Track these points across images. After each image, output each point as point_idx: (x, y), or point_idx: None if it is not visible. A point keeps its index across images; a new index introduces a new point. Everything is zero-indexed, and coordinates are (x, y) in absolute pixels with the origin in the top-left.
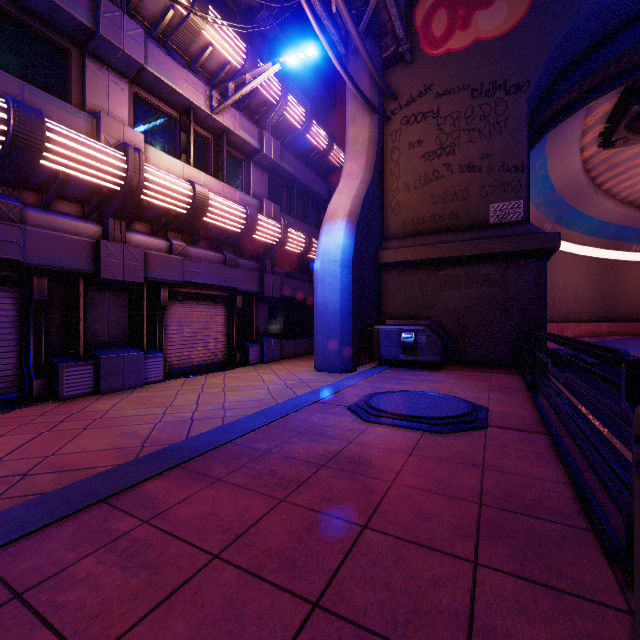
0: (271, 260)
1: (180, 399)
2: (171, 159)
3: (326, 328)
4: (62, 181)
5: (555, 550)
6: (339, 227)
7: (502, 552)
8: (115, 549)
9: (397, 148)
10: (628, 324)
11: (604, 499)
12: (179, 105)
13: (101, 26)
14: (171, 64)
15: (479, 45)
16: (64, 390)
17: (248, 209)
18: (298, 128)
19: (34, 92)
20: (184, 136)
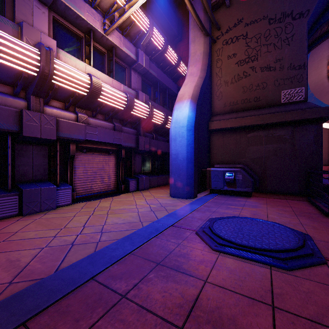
0: (143, 128)
1: (74, 221)
2: (77, 60)
3: (177, 169)
4: None
5: None
6: (185, 105)
7: None
8: None
9: (220, 59)
10: None
11: None
12: (83, 28)
13: None
14: None
15: None
16: None
17: (128, 95)
18: (160, 49)
19: None
20: (87, 48)
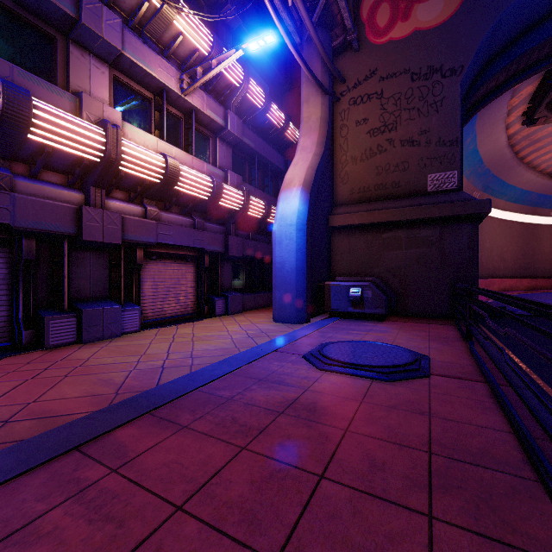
0: (235, 224)
1: (153, 348)
2: (146, 135)
3: (283, 284)
4: (48, 153)
5: (506, 503)
6: (295, 195)
7: (455, 505)
8: (83, 500)
9: (345, 125)
10: (546, 280)
11: (547, 448)
12: (153, 87)
13: (83, 16)
14: (146, 51)
15: (418, 34)
16: (50, 340)
17: (214, 179)
18: (258, 108)
19: (23, 74)
20: (158, 115)
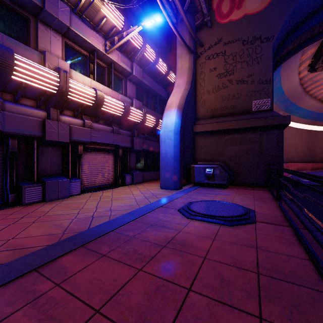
0: (137, 130)
1: (87, 204)
2: (84, 77)
3: (166, 166)
4: (24, 87)
5: (310, 308)
6: (173, 113)
7: (276, 310)
8: (36, 305)
9: (203, 72)
10: (322, 163)
11: None
12: (89, 49)
13: (46, 5)
14: (84, 27)
15: (247, 17)
16: (26, 200)
17: (125, 103)
18: (151, 62)
19: (9, 40)
20: (91, 65)
